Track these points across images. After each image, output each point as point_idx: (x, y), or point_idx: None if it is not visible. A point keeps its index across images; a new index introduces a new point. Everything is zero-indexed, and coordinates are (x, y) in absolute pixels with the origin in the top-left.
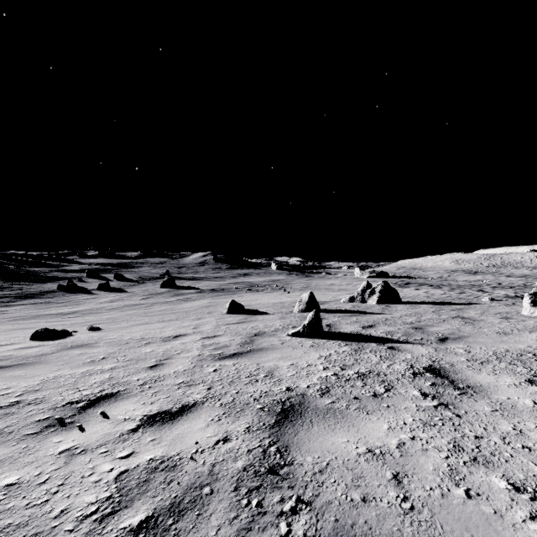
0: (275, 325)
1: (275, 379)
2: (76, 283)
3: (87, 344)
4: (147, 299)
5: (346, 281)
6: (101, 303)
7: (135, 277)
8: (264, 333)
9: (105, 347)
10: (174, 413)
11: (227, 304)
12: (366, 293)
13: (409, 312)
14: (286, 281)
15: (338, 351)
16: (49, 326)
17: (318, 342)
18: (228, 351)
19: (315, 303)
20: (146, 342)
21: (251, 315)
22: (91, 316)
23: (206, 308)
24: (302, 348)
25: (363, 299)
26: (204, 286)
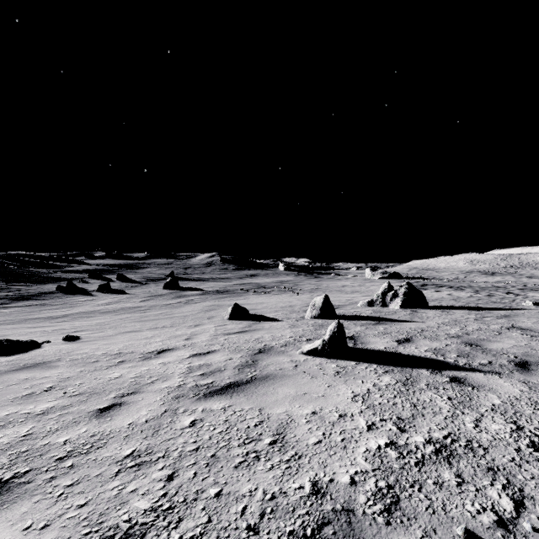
0: (285, 336)
1: (289, 454)
2: (78, 284)
3: (46, 362)
4: (146, 302)
5: (358, 282)
6: (97, 305)
7: (139, 278)
8: (271, 349)
9: (63, 368)
10: None
11: (230, 308)
12: (387, 296)
13: (445, 320)
14: (295, 282)
15: (379, 386)
16: (25, 334)
17: (344, 366)
18: (221, 381)
19: (330, 308)
20: (120, 360)
21: (256, 322)
22: (81, 321)
23: (207, 312)
24: (324, 377)
25: (384, 303)
26: (208, 287)
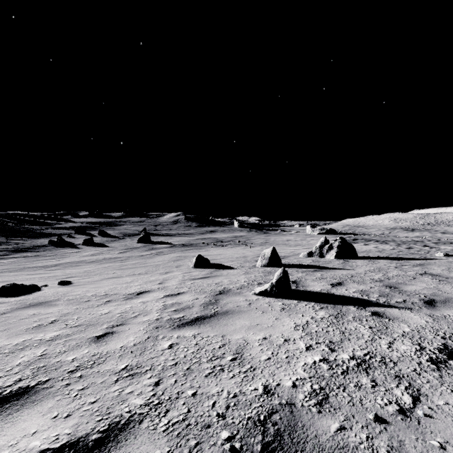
0: (240, 281)
1: (246, 367)
2: (66, 238)
3: (47, 301)
4: (124, 253)
5: (300, 237)
6: (83, 256)
7: (117, 233)
8: (229, 291)
9: (62, 306)
10: (89, 447)
11: (194, 258)
12: (324, 248)
13: (371, 268)
14: (247, 237)
15: (315, 318)
16: (26, 279)
17: (288, 304)
18: (190, 315)
19: (277, 258)
20: (107, 300)
21: (216, 270)
22: (71, 269)
23: (175, 262)
24: (272, 312)
25: (321, 254)
26: (175, 241)
